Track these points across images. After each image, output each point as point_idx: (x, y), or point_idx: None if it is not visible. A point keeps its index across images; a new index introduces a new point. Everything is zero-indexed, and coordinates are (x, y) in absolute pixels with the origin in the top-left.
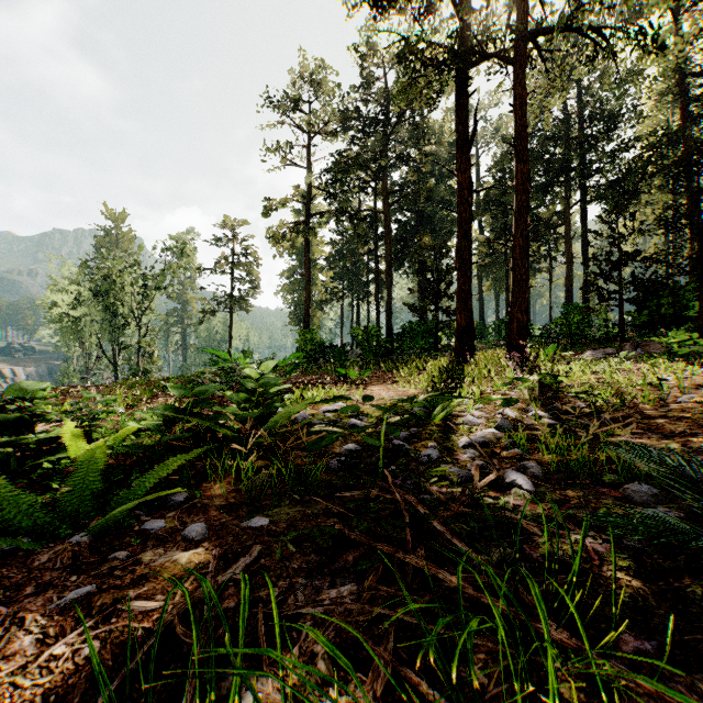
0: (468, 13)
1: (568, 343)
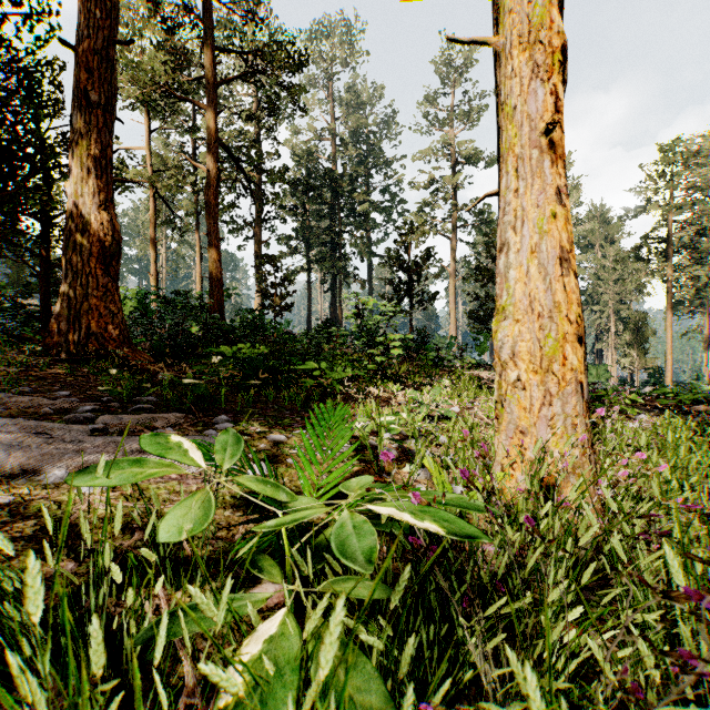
0: None
1: None
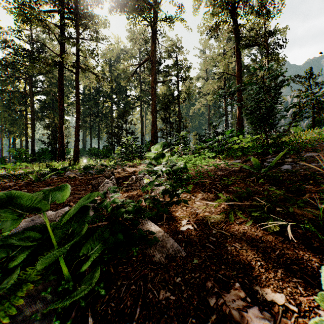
0: (63, 45)
1: None
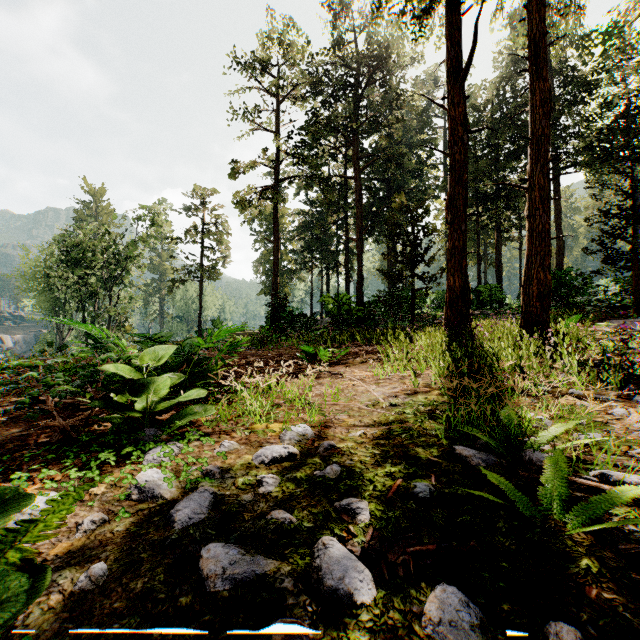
0: None
1: (556, 311)
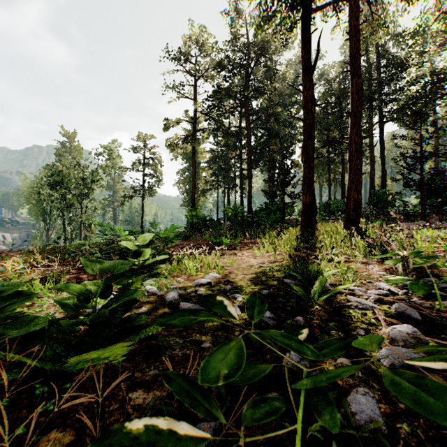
0: None
1: (377, 217)
